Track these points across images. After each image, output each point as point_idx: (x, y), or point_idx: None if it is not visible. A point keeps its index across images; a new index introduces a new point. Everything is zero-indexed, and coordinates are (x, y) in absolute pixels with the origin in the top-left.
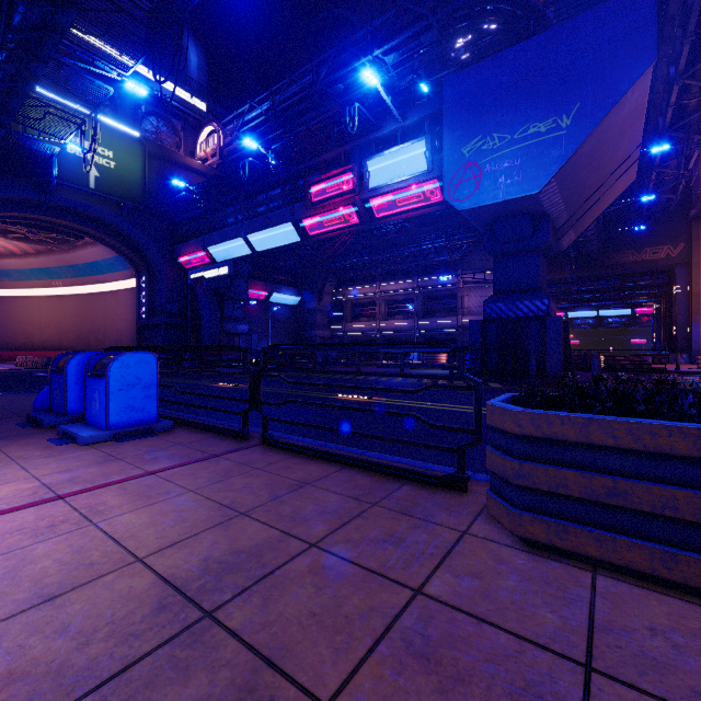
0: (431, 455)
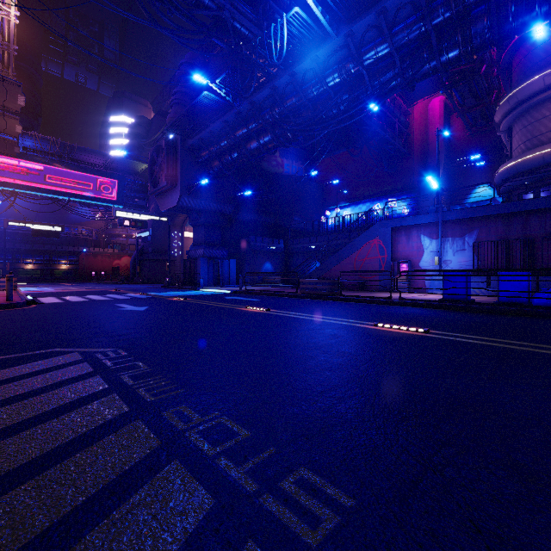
0: (340, 303)
